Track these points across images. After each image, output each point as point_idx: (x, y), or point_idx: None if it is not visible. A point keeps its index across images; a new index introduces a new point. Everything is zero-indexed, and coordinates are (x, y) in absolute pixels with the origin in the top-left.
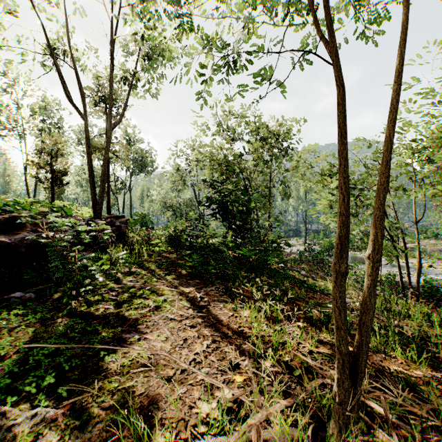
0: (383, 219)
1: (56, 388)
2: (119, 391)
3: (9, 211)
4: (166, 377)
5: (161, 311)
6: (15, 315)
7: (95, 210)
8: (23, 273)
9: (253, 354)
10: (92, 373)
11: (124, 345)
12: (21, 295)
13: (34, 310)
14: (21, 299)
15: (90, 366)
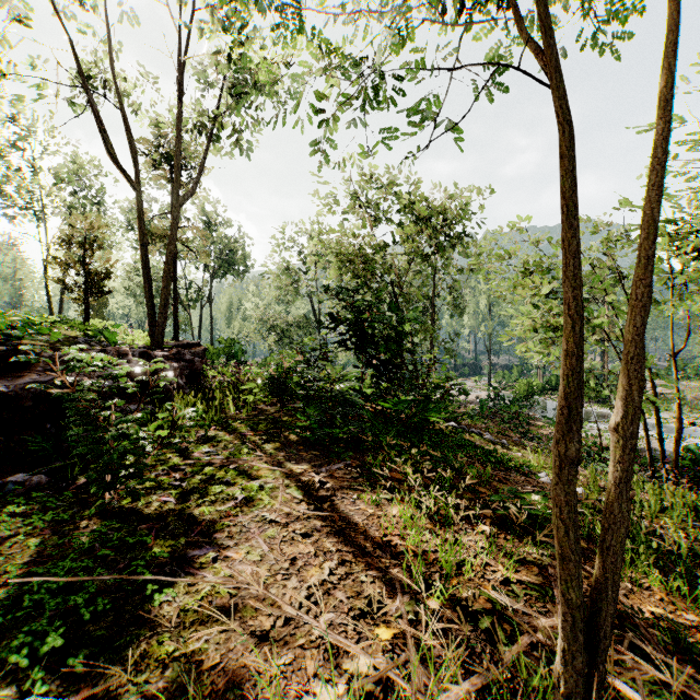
0: (643, 361)
1: (66, 655)
2: (175, 661)
3: (15, 337)
4: (259, 632)
5: (254, 507)
6: (12, 514)
7: (154, 335)
8: (29, 441)
9: (409, 586)
10: (132, 625)
11: (190, 570)
12: (24, 479)
13: (43, 505)
14: (25, 485)
15: (128, 610)
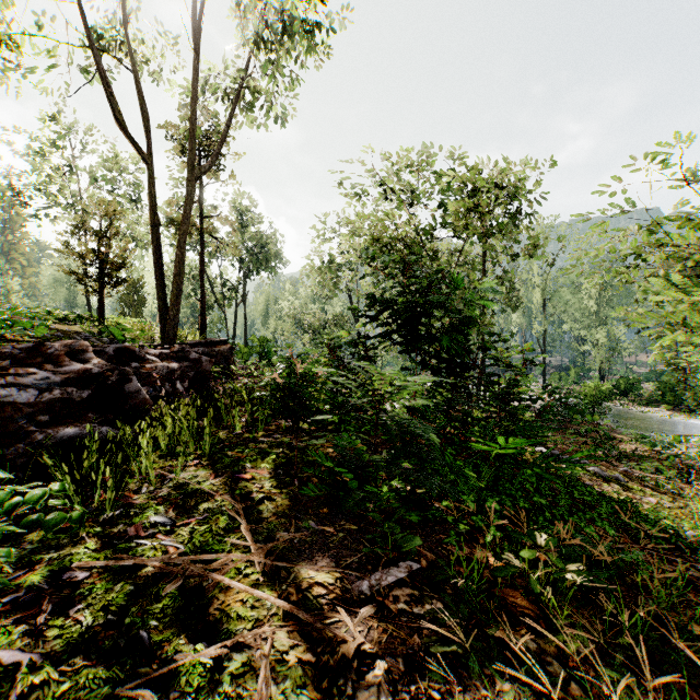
0: None
1: None
2: None
3: None
4: None
5: None
6: None
7: (165, 331)
8: None
9: None
10: None
11: None
12: None
13: None
14: None
15: None
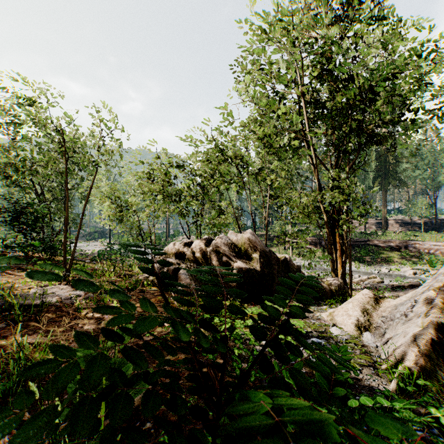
0: (79, 229)
1: None
2: None
3: None
4: None
5: None
6: None
7: None
8: None
9: None
10: None
11: None
12: None
13: None
14: None
15: None
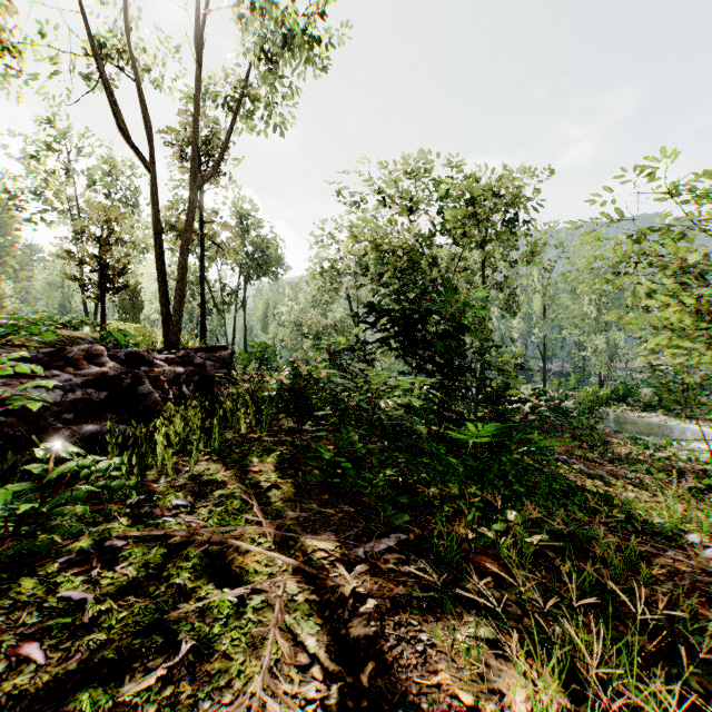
0: None
1: None
2: None
3: None
4: None
5: (206, 683)
6: None
7: (168, 336)
8: None
9: None
10: None
11: None
12: None
13: None
14: None
15: None
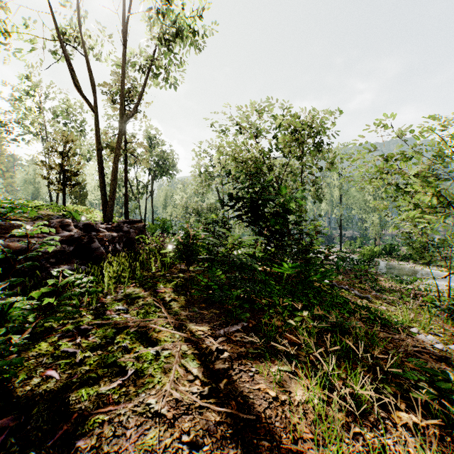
0: None
1: None
2: None
3: (3, 214)
4: None
5: (142, 387)
6: None
7: (105, 214)
8: None
9: None
10: None
11: None
12: None
13: None
14: None
15: None
